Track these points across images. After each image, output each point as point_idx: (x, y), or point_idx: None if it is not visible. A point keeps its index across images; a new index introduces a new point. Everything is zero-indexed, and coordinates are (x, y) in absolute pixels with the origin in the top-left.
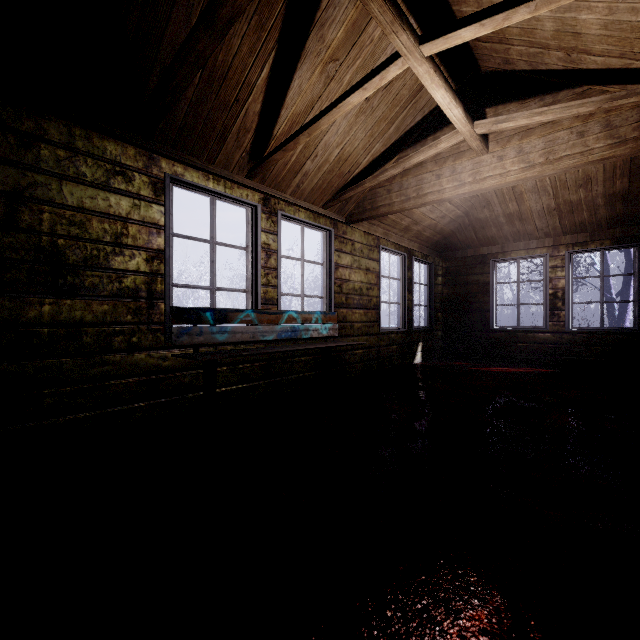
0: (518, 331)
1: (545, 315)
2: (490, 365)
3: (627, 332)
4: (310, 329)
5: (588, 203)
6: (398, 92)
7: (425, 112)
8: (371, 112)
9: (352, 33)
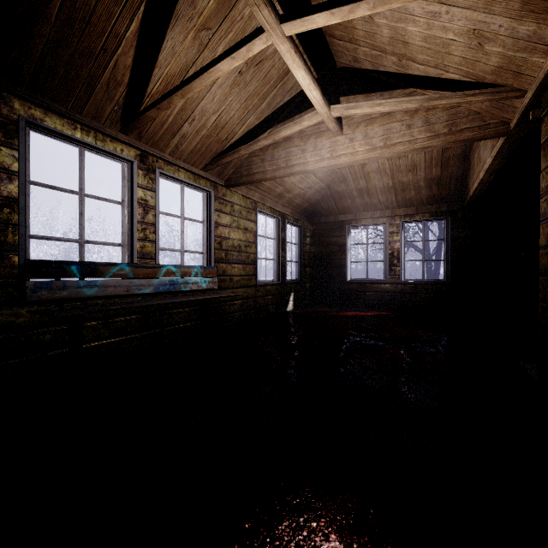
0: (367, 283)
1: (386, 270)
2: (346, 310)
3: (440, 283)
4: (189, 282)
5: (414, 184)
6: (268, 71)
7: (292, 94)
8: (244, 86)
9: (223, 6)
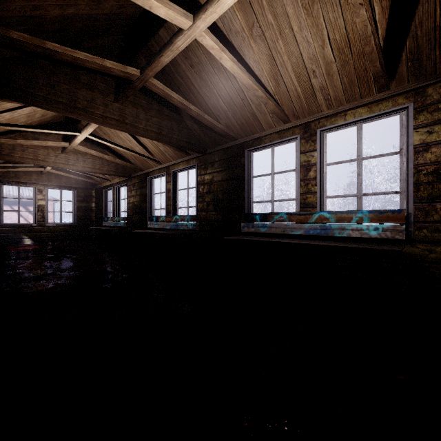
0: None
1: None
2: None
3: None
4: (348, 228)
5: None
6: None
7: None
8: None
9: (243, 4)
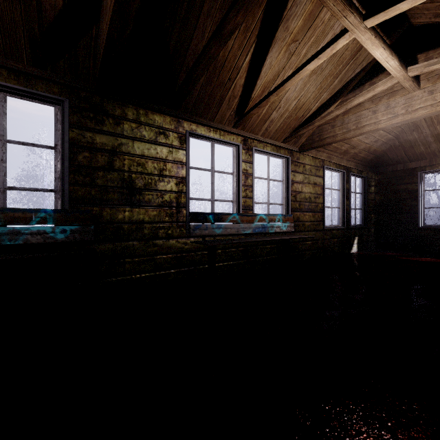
0: None
1: None
2: (419, 256)
3: None
4: (274, 226)
5: None
6: (342, 54)
7: (363, 65)
8: (320, 72)
9: (308, 20)
